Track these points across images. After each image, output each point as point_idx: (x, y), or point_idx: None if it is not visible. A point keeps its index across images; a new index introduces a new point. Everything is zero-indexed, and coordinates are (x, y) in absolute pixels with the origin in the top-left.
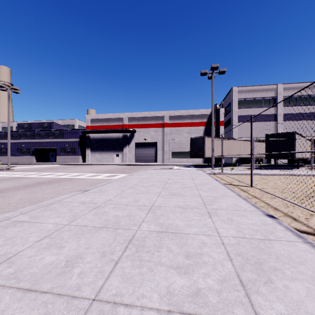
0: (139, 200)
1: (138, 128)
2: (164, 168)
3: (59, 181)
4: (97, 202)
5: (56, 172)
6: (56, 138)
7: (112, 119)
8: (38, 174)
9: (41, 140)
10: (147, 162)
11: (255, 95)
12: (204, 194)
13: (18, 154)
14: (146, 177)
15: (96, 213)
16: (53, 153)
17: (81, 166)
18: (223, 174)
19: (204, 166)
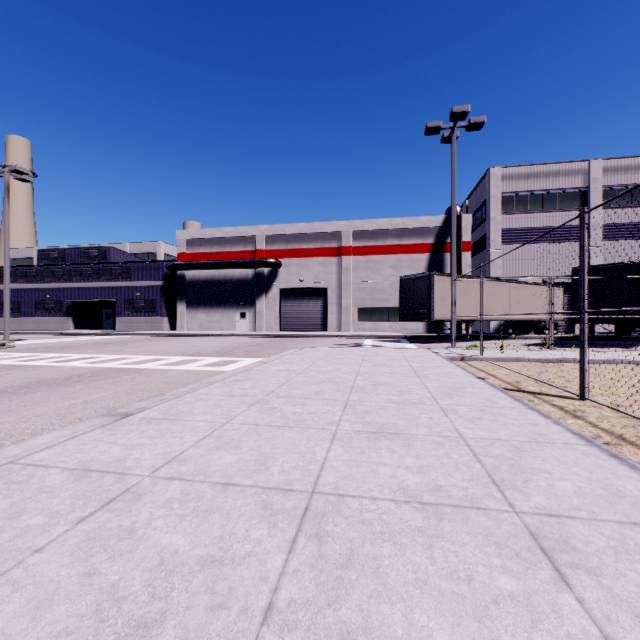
0: (270, 459)
1: (286, 258)
2: (343, 343)
3: (90, 378)
4: (132, 469)
5: (101, 352)
6: (115, 280)
7: (232, 240)
8: (57, 358)
9: (84, 284)
10: (305, 330)
11: (539, 184)
12: (472, 432)
13: (39, 314)
14: (302, 370)
15: (92, 538)
16: (111, 311)
17: (165, 338)
18: (485, 361)
19: (430, 339)
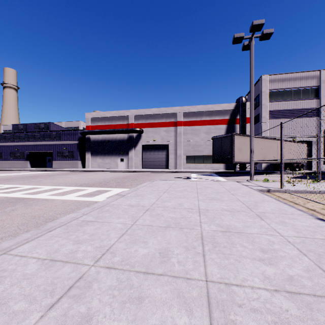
0: None
1: (146, 128)
2: (178, 176)
3: None
4: None
5: (25, 183)
6: (52, 140)
7: (116, 118)
8: None
9: (35, 143)
10: (156, 168)
11: (291, 84)
12: None
13: (11, 159)
14: (149, 205)
15: None
16: (50, 157)
17: (76, 173)
18: (286, 192)
19: (229, 174)
